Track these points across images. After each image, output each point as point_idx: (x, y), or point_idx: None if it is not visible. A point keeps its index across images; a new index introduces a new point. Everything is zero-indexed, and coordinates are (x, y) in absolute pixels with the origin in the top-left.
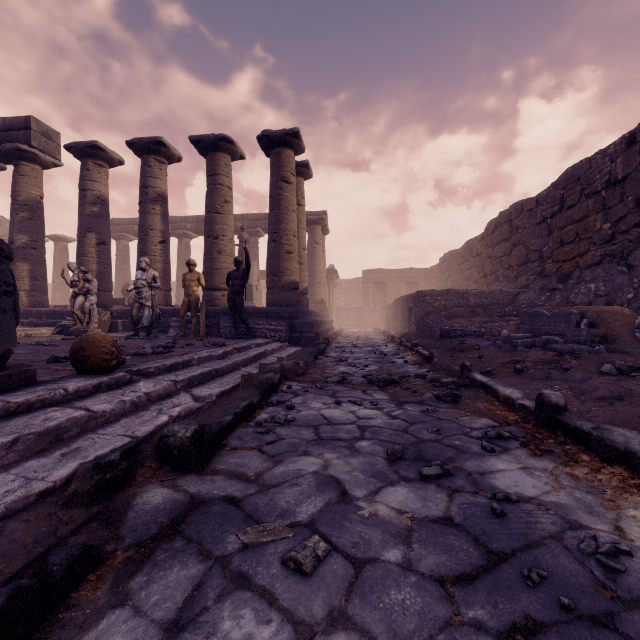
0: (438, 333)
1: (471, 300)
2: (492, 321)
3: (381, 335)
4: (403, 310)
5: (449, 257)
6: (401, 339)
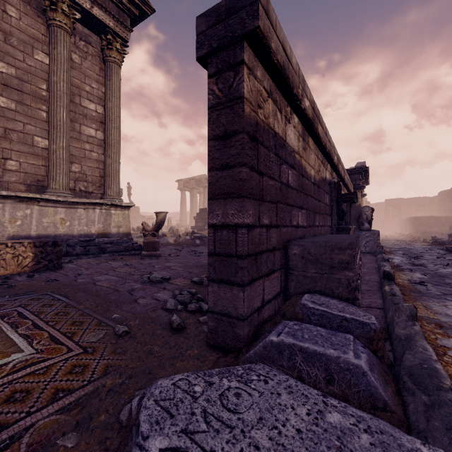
0: (421, 233)
1: (442, 220)
2: (447, 229)
3: (398, 234)
4: (409, 223)
5: (443, 194)
6: (406, 235)
